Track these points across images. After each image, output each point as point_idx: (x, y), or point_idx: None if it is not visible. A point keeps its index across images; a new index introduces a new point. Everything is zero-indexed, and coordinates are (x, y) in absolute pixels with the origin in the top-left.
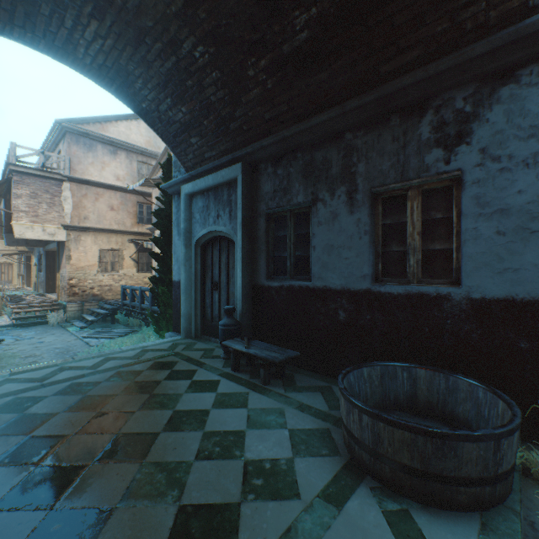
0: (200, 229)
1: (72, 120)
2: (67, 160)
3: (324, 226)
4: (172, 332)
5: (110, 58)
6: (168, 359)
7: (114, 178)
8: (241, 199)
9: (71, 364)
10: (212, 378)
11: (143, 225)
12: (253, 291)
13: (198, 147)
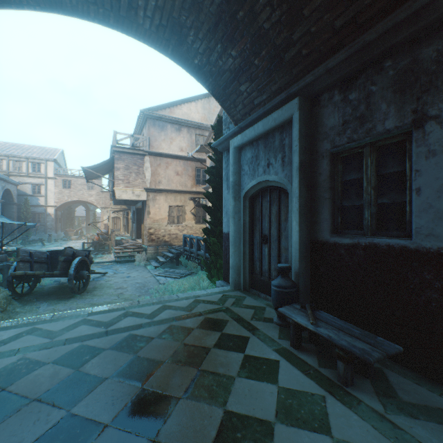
0: (249, 181)
1: (150, 109)
2: (147, 139)
3: (441, 156)
4: (221, 280)
5: (164, 14)
6: (217, 315)
7: (179, 150)
8: (297, 139)
9: (134, 309)
10: (268, 356)
11: (199, 185)
12: (312, 248)
13: (247, 95)
